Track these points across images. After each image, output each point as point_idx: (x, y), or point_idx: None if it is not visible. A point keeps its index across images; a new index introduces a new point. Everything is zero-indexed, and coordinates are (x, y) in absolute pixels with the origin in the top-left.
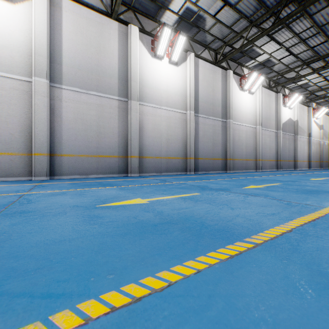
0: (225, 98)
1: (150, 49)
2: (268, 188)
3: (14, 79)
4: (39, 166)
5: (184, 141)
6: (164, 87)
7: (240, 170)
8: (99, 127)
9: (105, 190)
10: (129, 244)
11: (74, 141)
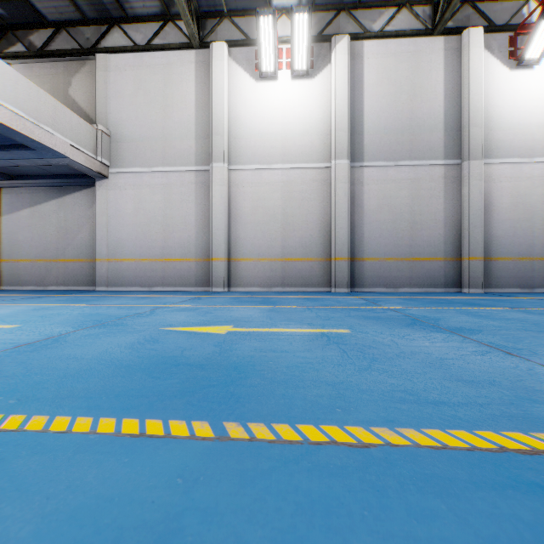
0: None
1: (507, 56)
2: None
3: (313, 168)
4: (340, 275)
5: None
6: (538, 118)
7: None
8: (414, 214)
9: (503, 313)
10: None
11: (378, 238)
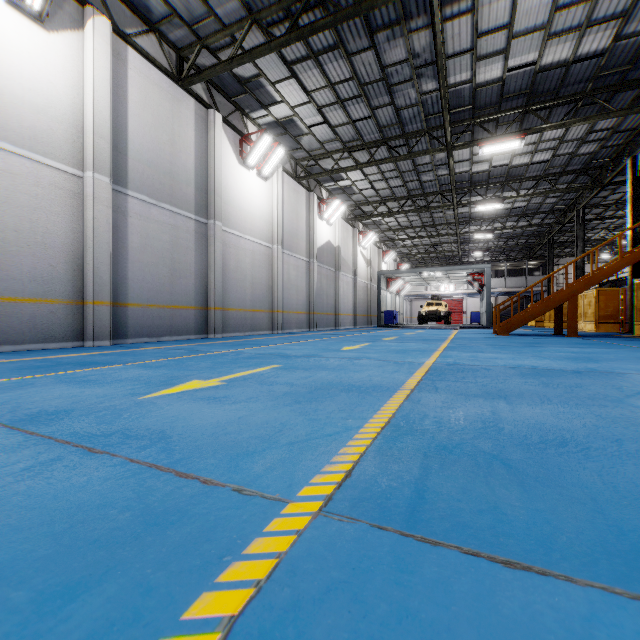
0: (205, 170)
1: None
2: (222, 391)
3: None
4: None
5: (76, 255)
6: None
7: (240, 333)
8: None
9: None
10: None
11: None
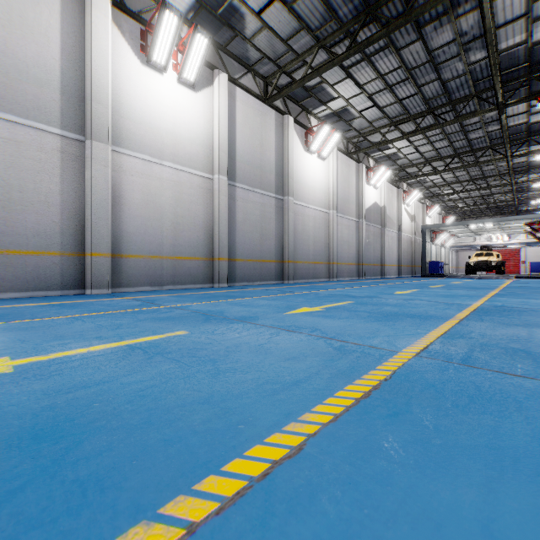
0: (281, 160)
1: (139, 48)
2: (327, 313)
3: None
4: None
5: (209, 229)
6: (168, 125)
7: (305, 280)
8: (10, 189)
9: None
10: None
11: None
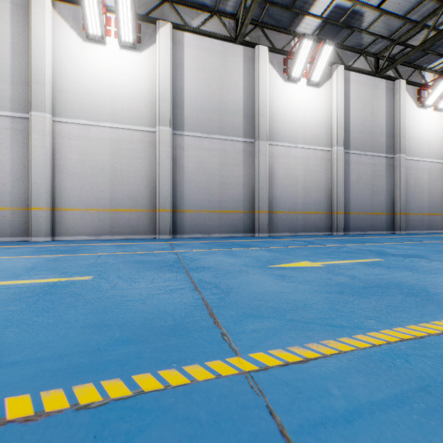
0: (392, 122)
1: (282, 71)
2: None
3: (140, 131)
4: (163, 224)
5: (328, 189)
6: (300, 118)
7: (417, 231)
8: (222, 177)
9: (253, 252)
10: (356, 301)
11: (195, 194)
